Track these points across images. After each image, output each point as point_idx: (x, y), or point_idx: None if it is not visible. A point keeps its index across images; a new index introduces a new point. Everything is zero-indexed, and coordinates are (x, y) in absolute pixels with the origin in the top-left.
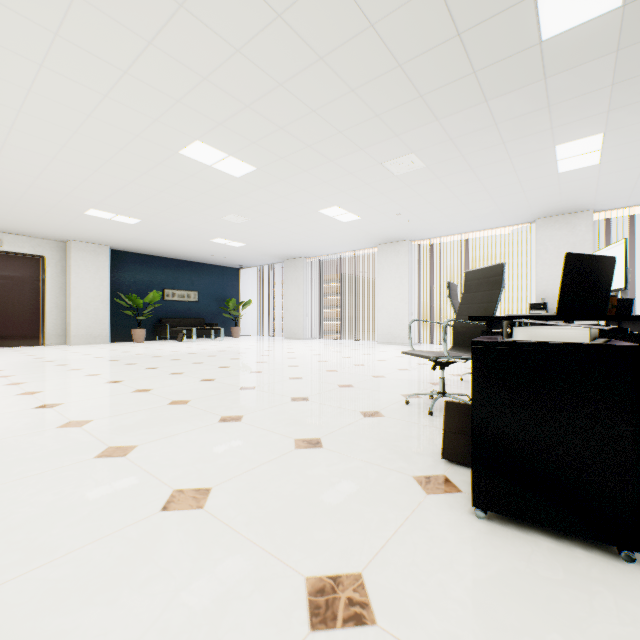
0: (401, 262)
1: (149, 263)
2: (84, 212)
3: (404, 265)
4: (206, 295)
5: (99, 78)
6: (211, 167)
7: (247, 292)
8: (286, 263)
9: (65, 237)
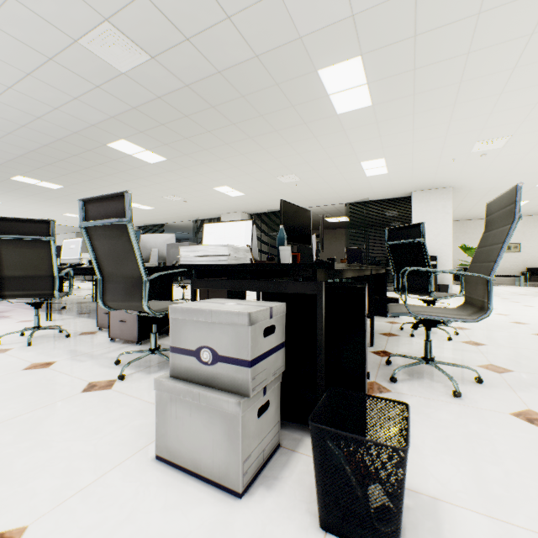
0: None
1: None
2: None
3: None
4: None
5: None
6: None
7: None
8: None
9: None
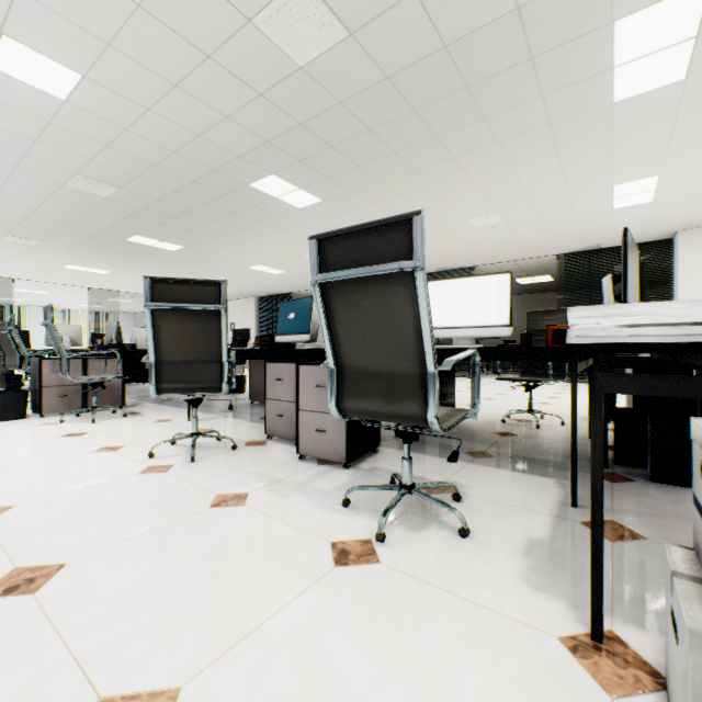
0: None
1: None
2: None
3: None
4: None
5: None
6: None
7: None
8: None
9: None
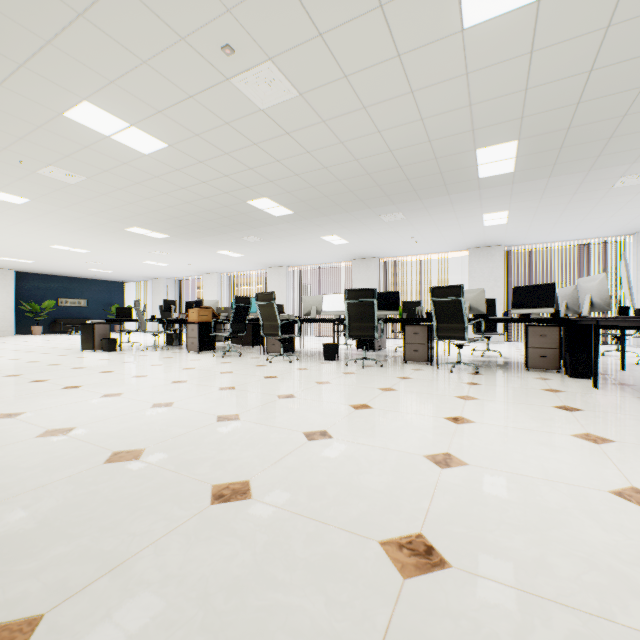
0: (214, 285)
1: (47, 280)
2: None
3: (216, 287)
4: (95, 302)
5: (10, 235)
6: (68, 250)
7: (131, 299)
8: (154, 281)
9: None
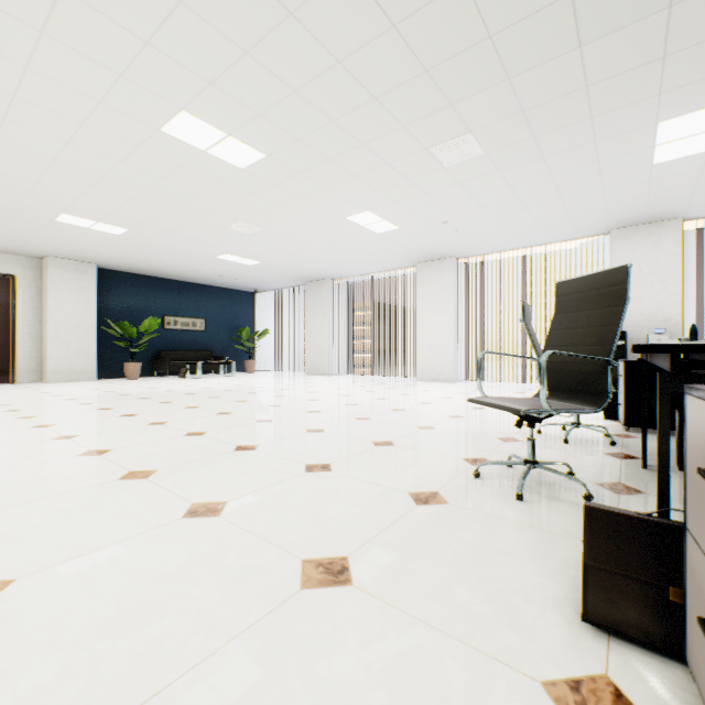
0: (445, 283)
1: (146, 285)
2: (55, 218)
3: (449, 287)
4: (215, 323)
5: None
6: (206, 153)
7: (264, 320)
8: (309, 286)
9: (40, 252)
